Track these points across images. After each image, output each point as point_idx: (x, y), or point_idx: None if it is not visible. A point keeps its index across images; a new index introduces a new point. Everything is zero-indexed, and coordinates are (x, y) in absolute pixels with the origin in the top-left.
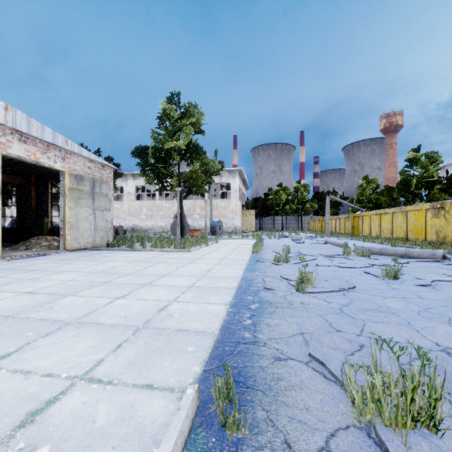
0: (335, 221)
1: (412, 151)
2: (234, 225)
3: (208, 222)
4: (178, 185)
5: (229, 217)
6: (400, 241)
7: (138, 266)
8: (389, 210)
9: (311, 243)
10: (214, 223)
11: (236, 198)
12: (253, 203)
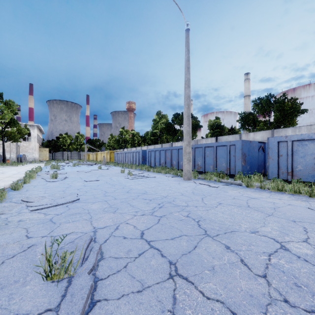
0: (92, 155)
1: (122, 128)
2: (33, 157)
3: (13, 155)
4: (1, 137)
5: (30, 152)
6: (100, 162)
7: (6, 168)
8: (102, 152)
9: (71, 163)
10: (20, 156)
11: (35, 141)
12: (47, 143)
